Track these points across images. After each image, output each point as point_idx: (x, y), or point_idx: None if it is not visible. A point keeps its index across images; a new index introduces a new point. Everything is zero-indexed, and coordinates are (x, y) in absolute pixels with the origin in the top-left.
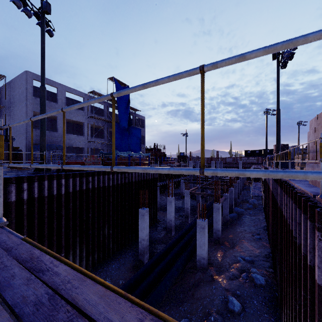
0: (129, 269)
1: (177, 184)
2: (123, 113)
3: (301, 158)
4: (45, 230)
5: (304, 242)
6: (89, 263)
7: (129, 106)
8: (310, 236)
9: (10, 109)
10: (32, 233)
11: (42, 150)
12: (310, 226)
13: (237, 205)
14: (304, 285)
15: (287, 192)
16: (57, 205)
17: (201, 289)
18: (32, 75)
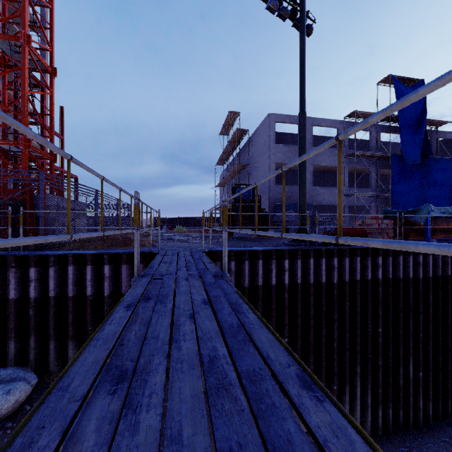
0: None
1: None
2: (411, 135)
3: None
4: (310, 338)
5: None
6: (377, 421)
7: (423, 119)
8: None
9: (253, 167)
10: (294, 337)
11: (301, 210)
12: None
13: None
14: None
15: None
16: (326, 300)
17: None
18: (275, 116)
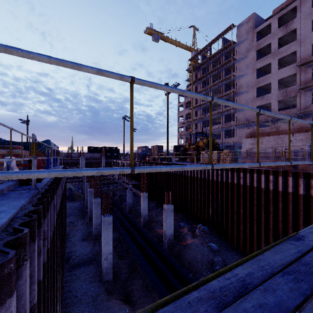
0: (107, 299)
1: None
2: None
3: (217, 155)
4: None
5: (282, 186)
6: None
7: None
8: (292, 182)
9: None
10: None
11: None
12: (292, 178)
13: (114, 196)
14: (282, 202)
15: (243, 172)
16: None
17: (186, 255)
18: None
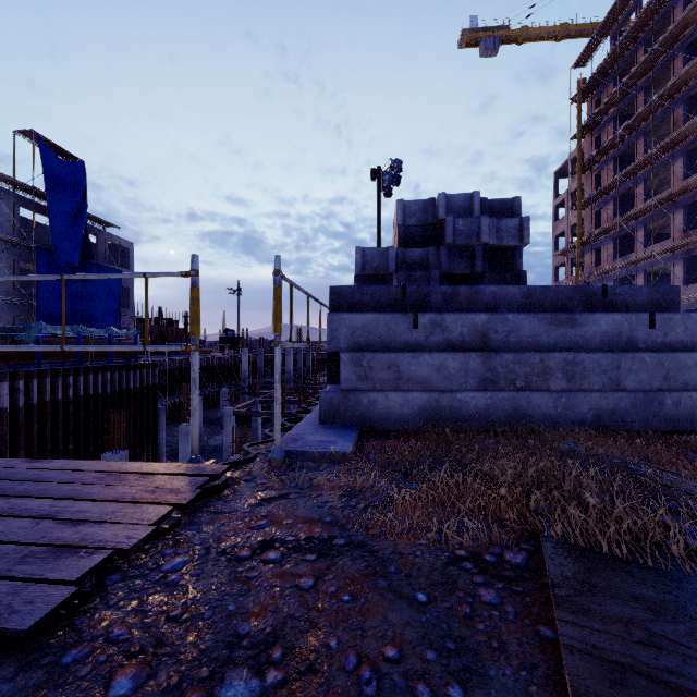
0: None
1: (216, 399)
2: (66, 228)
3: None
4: None
5: None
6: None
7: (84, 212)
8: None
9: None
10: None
11: None
12: None
13: None
14: None
15: None
16: None
17: None
18: None
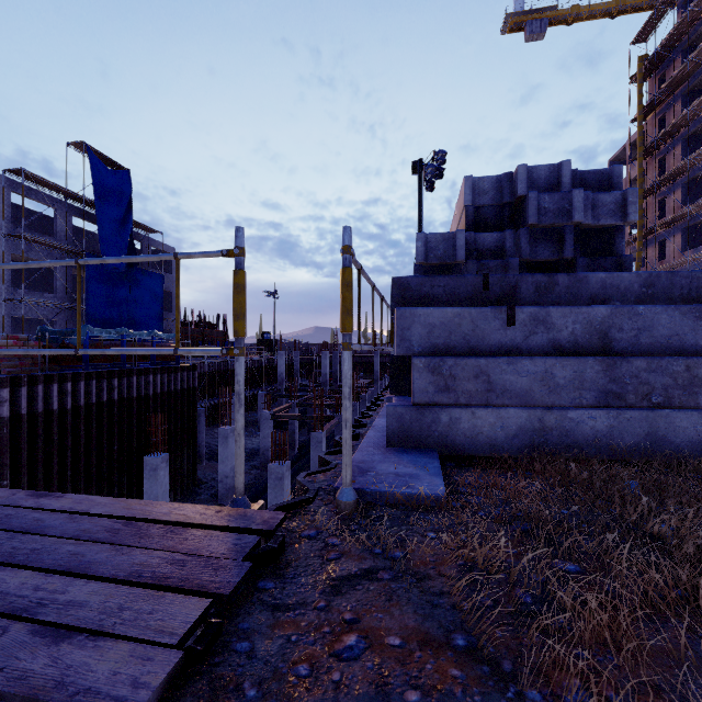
0: None
1: (253, 401)
2: (113, 234)
3: None
4: None
5: None
6: None
7: (129, 219)
8: None
9: None
10: None
11: None
12: None
13: None
14: None
15: None
16: None
17: None
18: None
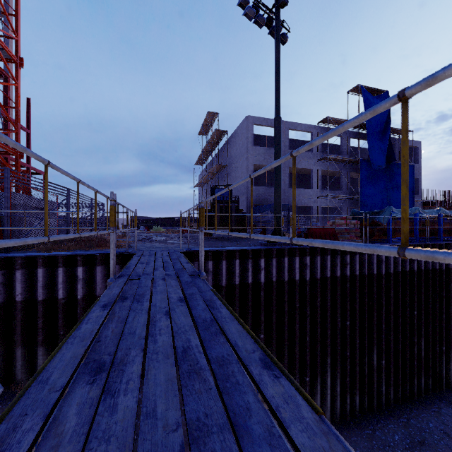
0: None
1: None
2: (377, 142)
3: None
4: (285, 333)
5: None
6: (345, 408)
7: (388, 127)
8: None
9: (231, 168)
10: (270, 333)
11: (277, 211)
12: None
13: None
14: None
15: None
16: (299, 297)
17: None
18: (253, 119)
